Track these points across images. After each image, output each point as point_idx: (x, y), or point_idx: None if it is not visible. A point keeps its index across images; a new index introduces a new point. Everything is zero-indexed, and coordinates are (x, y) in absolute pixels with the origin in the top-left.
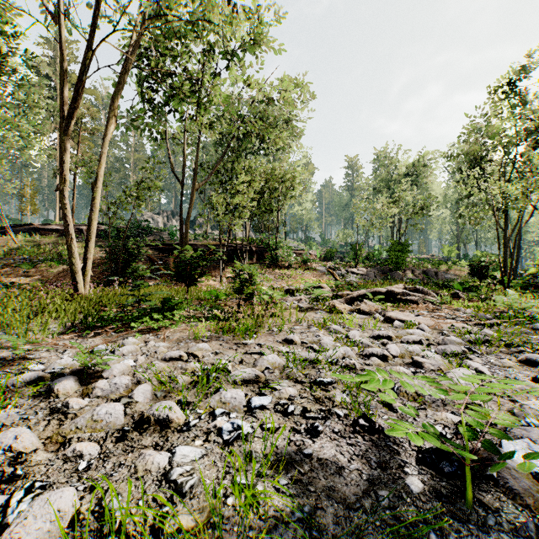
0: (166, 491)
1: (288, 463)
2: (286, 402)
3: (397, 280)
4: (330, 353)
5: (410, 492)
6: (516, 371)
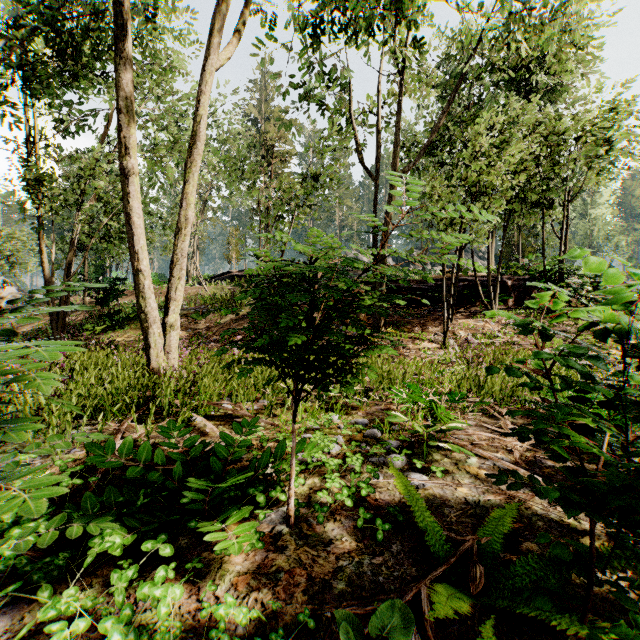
0: None
1: None
2: None
3: None
4: None
5: None
6: None
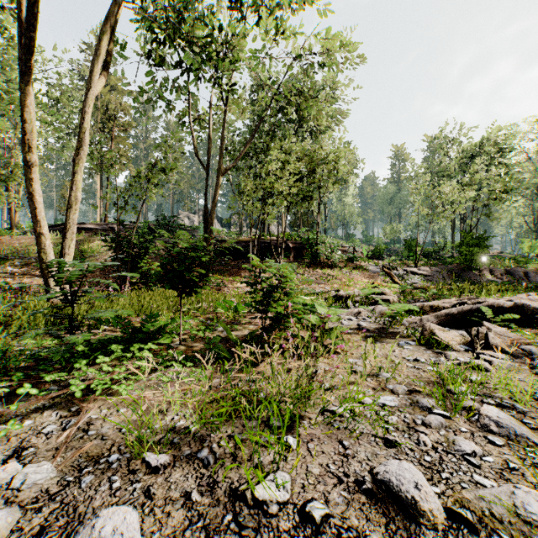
0: None
1: None
2: None
3: (475, 282)
4: None
5: None
6: None
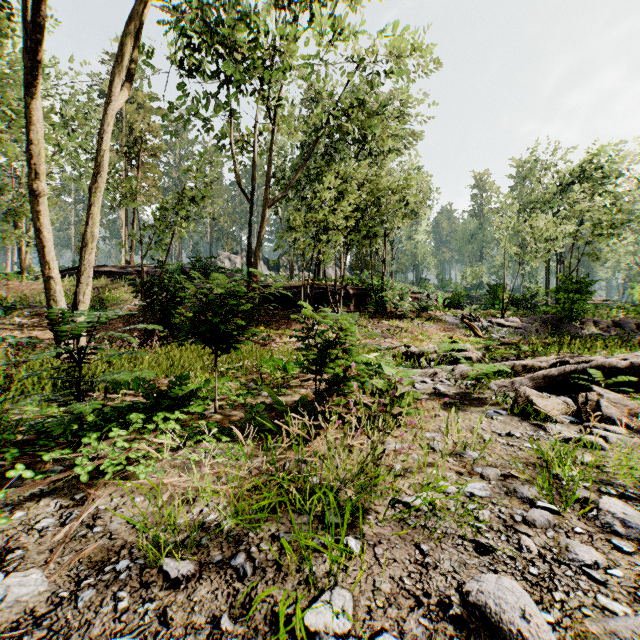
0: None
1: None
2: None
3: (575, 336)
4: None
5: None
6: None
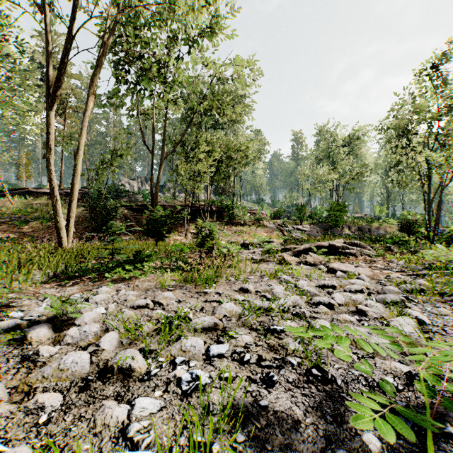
0: (122, 450)
1: (245, 416)
2: (242, 350)
3: (336, 235)
4: (282, 301)
5: (369, 451)
6: (452, 319)
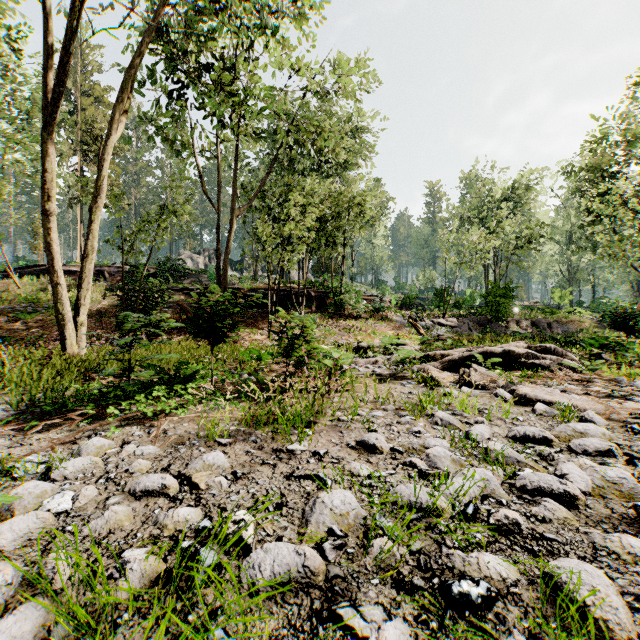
0: None
1: None
2: None
3: (499, 333)
4: (456, 487)
5: None
6: None
